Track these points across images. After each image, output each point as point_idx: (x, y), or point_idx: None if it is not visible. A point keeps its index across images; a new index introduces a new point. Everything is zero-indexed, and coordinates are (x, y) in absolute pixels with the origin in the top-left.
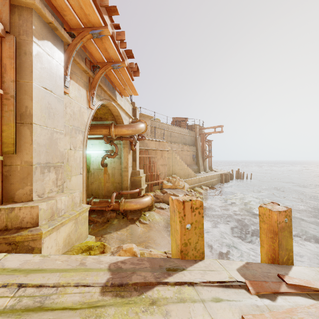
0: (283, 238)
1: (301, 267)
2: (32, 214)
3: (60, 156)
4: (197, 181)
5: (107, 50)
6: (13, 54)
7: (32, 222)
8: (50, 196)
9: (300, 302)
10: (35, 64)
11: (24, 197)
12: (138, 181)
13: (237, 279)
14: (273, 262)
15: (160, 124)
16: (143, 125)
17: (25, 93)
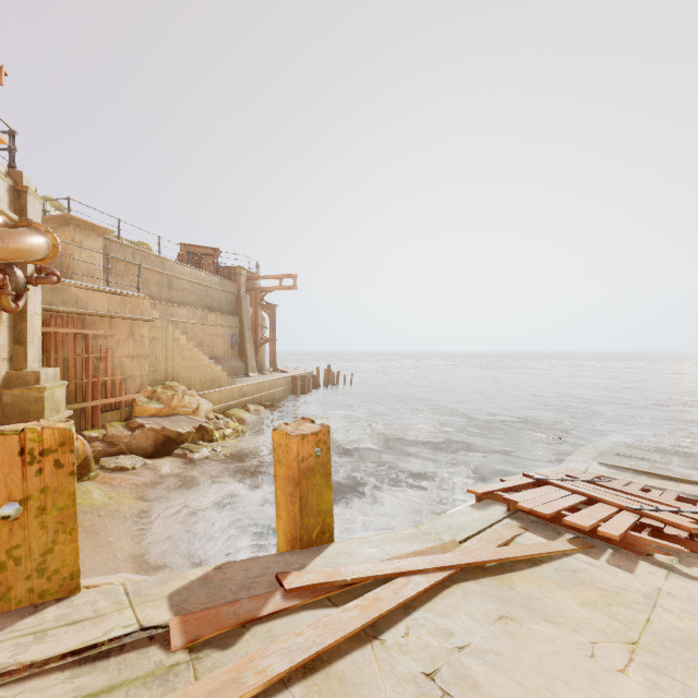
0: (312, 490)
1: (348, 541)
2: None
3: None
4: (237, 393)
5: None
6: None
7: None
8: None
9: (298, 625)
10: None
11: None
12: (34, 400)
13: (146, 624)
14: (294, 547)
15: (137, 254)
16: (39, 238)
17: None
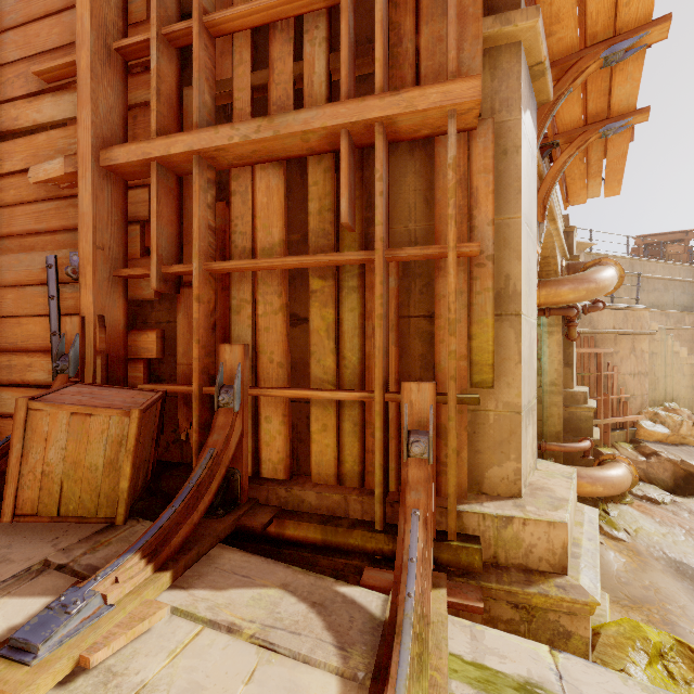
0: None
1: None
2: (550, 541)
3: (533, 381)
4: None
5: (612, 90)
6: (492, 160)
7: (551, 560)
8: (529, 481)
9: None
10: (521, 171)
11: (501, 486)
12: (584, 418)
13: None
14: None
15: None
16: (613, 272)
17: (504, 246)
